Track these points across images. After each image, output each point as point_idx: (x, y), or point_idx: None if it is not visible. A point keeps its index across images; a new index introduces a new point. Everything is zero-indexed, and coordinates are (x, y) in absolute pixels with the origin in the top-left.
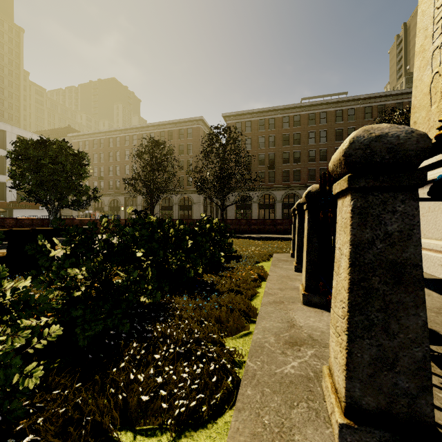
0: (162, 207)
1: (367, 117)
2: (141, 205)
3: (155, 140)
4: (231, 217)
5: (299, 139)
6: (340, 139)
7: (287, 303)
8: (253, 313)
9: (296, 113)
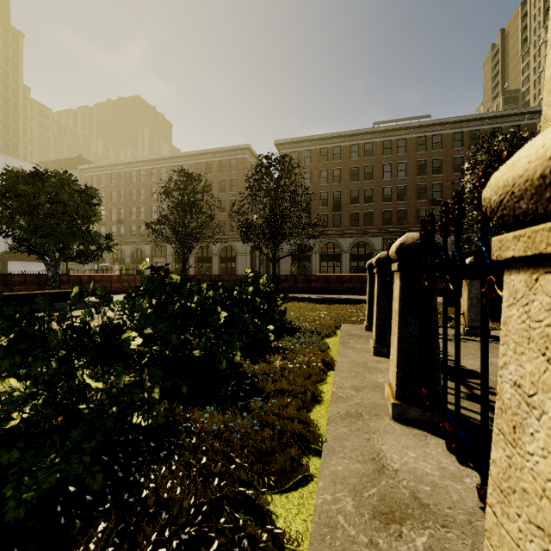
0: (198, 259)
1: (456, 146)
2: (171, 256)
3: (188, 173)
4: (286, 272)
5: (371, 173)
6: (422, 174)
7: (368, 417)
8: (316, 439)
9: (368, 140)
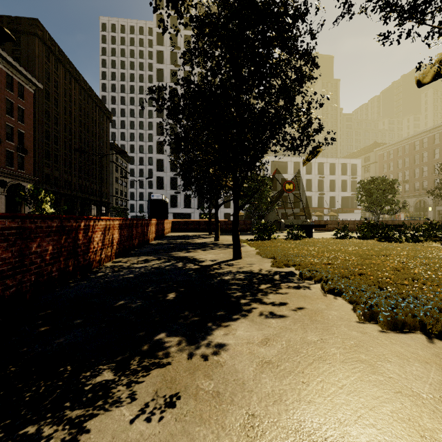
0: None
1: None
2: None
3: None
4: None
5: None
6: None
7: None
8: None
9: None
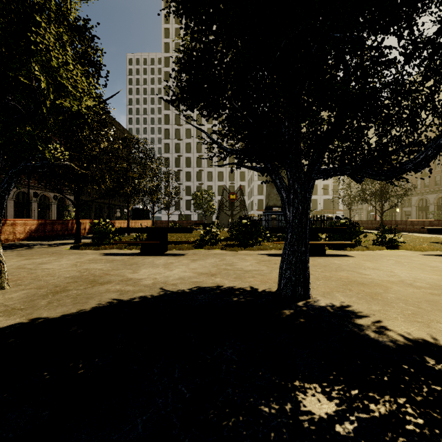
0: (438, 207)
1: None
2: (415, 206)
3: None
4: None
5: None
6: None
7: None
8: None
9: None
